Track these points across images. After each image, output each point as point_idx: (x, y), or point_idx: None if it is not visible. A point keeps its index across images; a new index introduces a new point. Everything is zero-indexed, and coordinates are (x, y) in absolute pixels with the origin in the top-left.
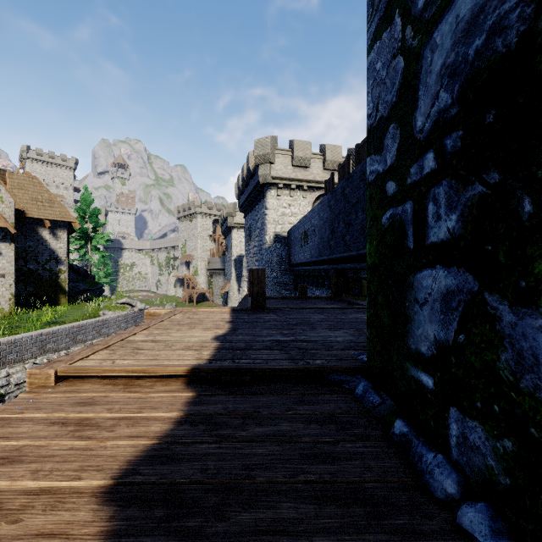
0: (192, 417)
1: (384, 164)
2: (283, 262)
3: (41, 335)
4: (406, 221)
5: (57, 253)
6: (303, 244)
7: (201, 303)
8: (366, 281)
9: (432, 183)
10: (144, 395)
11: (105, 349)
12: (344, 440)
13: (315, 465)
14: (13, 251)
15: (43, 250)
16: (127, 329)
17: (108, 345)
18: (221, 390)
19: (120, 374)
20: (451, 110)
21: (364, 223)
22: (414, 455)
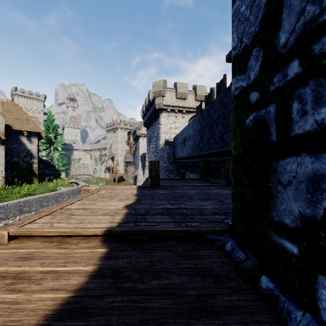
0: (103, 270)
1: (247, 80)
2: (170, 157)
3: (19, 202)
4: (268, 120)
5: (31, 152)
6: (183, 146)
7: (121, 182)
8: (223, 169)
9: (297, 85)
10: (70, 250)
11: (49, 214)
12: (222, 293)
13: (201, 320)
14: (4, 150)
15: (23, 149)
16: (67, 200)
17: (52, 211)
18: (127, 247)
19: (55, 234)
20: (320, 18)
21: (222, 132)
22: (282, 310)
